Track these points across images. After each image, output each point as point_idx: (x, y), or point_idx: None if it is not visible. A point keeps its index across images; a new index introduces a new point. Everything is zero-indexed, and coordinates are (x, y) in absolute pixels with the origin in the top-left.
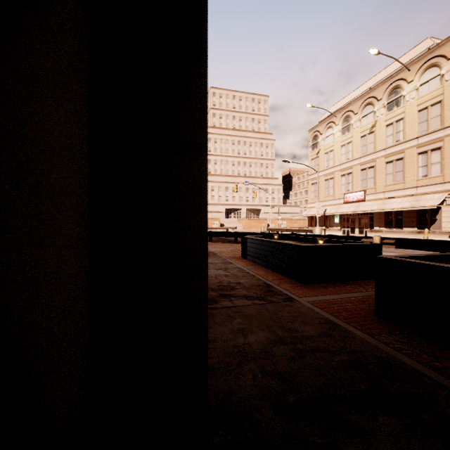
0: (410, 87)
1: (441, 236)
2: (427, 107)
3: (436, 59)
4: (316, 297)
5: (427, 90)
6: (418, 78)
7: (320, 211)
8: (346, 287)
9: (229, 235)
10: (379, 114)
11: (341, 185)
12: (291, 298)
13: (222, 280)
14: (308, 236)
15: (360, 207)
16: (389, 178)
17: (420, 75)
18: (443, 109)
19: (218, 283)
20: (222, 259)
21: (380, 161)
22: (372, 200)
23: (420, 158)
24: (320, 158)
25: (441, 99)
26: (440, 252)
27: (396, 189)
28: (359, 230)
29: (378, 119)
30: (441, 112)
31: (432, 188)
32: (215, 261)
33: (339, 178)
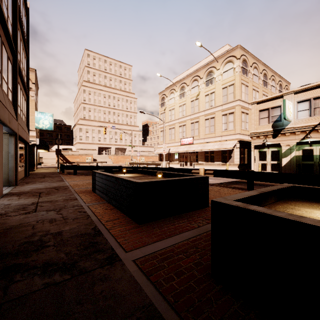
0: (218, 73)
1: (234, 167)
2: (227, 86)
3: (231, 57)
4: (146, 248)
5: (227, 76)
6: (222, 68)
7: (166, 150)
8: (180, 224)
9: (92, 168)
10: (201, 87)
11: (179, 133)
12: (114, 256)
13: (38, 231)
14: (155, 169)
15: (190, 148)
16: (207, 129)
17: (223, 66)
18: (235, 89)
19: (26, 238)
20: (68, 195)
21: (201, 118)
22: (197, 143)
23: (223, 118)
24: (166, 113)
25: (234, 83)
26: (241, 179)
27: (210, 137)
28: (190, 163)
29: (201, 91)
30: (234, 91)
31: (229, 137)
32: (58, 198)
33: (178, 128)
